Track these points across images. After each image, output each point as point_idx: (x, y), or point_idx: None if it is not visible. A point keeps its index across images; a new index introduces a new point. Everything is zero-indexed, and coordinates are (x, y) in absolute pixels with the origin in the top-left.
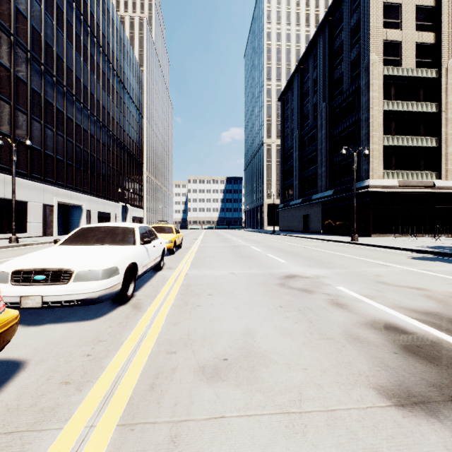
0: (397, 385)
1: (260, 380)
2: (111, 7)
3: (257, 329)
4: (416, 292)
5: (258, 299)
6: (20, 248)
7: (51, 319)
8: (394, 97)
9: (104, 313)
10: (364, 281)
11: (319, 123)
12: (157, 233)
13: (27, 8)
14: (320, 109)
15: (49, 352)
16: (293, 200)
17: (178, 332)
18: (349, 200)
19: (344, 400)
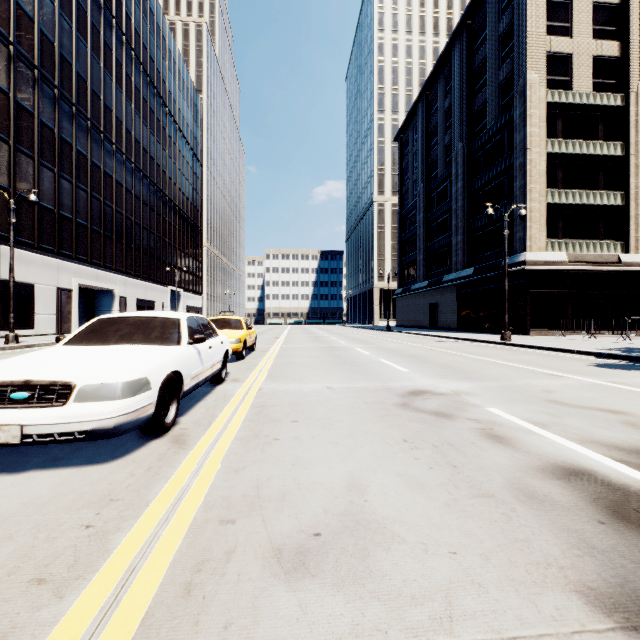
0: (618, 585)
1: (377, 575)
2: (155, 7)
3: (369, 479)
4: (611, 417)
5: (368, 428)
6: (21, 350)
7: (41, 462)
8: (561, 133)
9: (127, 452)
10: (528, 400)
11: (453, 172)
12: (219, 329)
13: (34, 5)
14: (454, 152)
15: (23, 520)
16: (416, 282)
17: (241, 484)
18: (497, 282)
19: (528, 616)
